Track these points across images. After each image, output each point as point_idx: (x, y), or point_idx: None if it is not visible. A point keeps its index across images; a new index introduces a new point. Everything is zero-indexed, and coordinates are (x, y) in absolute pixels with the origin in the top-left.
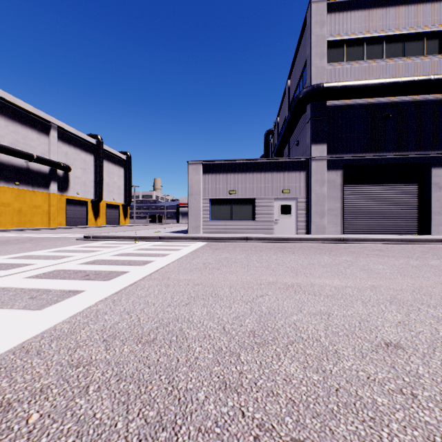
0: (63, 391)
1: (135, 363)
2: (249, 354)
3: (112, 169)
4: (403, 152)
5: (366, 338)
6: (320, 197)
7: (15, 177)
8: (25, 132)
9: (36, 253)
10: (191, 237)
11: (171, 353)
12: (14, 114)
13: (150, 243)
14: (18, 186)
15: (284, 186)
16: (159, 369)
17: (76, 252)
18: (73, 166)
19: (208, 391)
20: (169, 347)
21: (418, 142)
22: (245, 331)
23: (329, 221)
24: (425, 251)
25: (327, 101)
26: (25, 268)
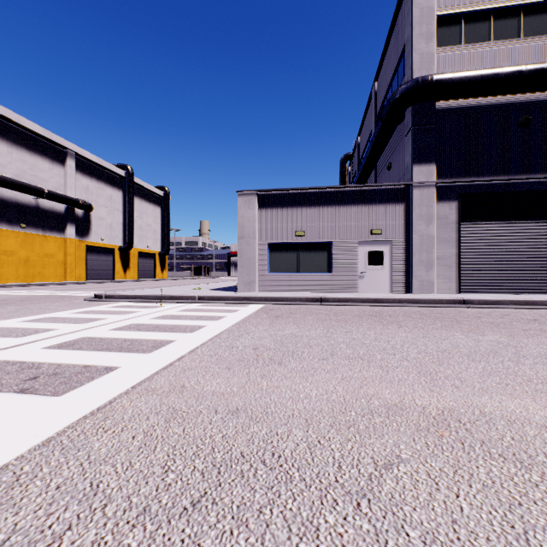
0: None
1: None
2: None
3: (146, 208)
4: None
5: None
6: (425, 239)
7: (21, 217)
8: (34, 161)
9: (3, 324)
10: (241, 297)
11: None
12: (19, 138)
13: (182, 306)
14: (25, 229)
15: (374, 225)
16: None
17: (63, 322)
18: (96, 204)
19: None
20: None
21: None
22: None
23: (439, 274)
24: None
25: (436, 102)
26: None
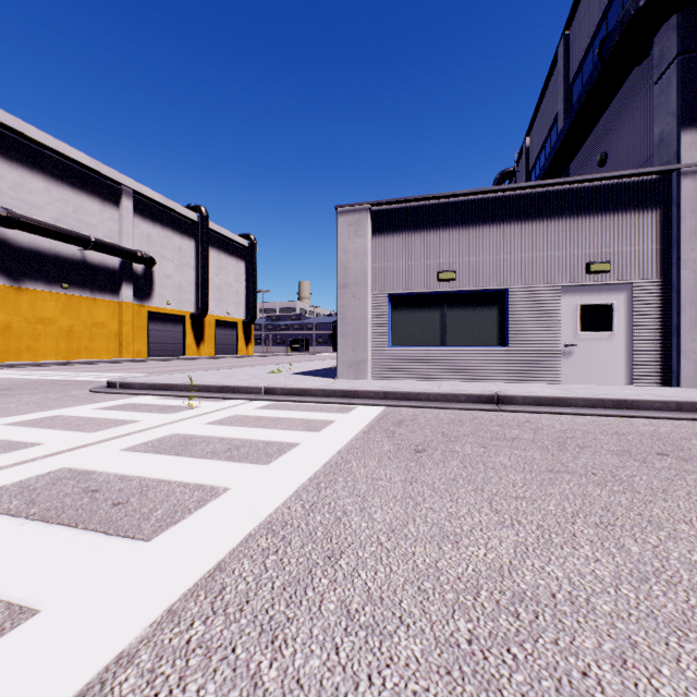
0: None
1: None
2: None
3: (226, 263)
4: None
5: None
6: None
7: (62, 275)
8: (80, 201)
9: None
10: (341, 390)
11: None
12: (60, 171)
13: (229, 408)
14: (68, 290)
15: (592, 255)
16: None
17: None
18: (160, 257)
19: None
20: None
21: None
22: None
23: None
24: None
25: None
26: None
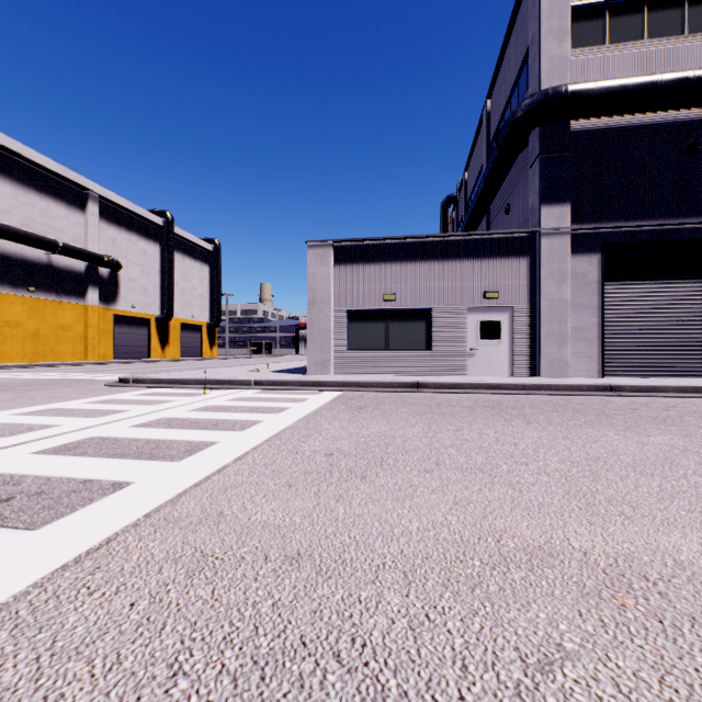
0: None
1: None
2: None
3: (191, 267)
4: None
5: None
6: (557, 305)
7: (28, 278)
8: (46, 206)
9: None
10: (312, 381)
11: None
12: (26, 176)
13: (233, 393)
14: (34, 293)
15: (488, 286)
16: None
17: (71, 415)
18: (126, 261)
19: None
20: None
21: None
22: None
23: (576, 351)
24: None
25: (571, 121)
26: None
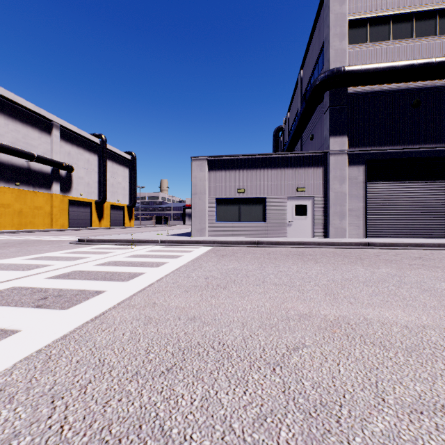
0: None
1: None
2: None
3: (117, 169)
4: (436, 145)
5: None
6: (339, 195)
7: (15, 177)
8: (26, 131)
9: (10, 261)
10: (195, 240)
11: None
12: (14, 113)
13: (148, 248)
14: (19, 186)
15: (299, 184)
16: None
17: (57, 259)
18: (76, 166)
19: None
20: None
21: None
22: None
23: (350, 223)
24: None
25: (348, 87)
26: None
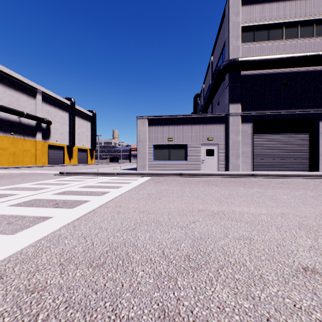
0: (14, 319)
1: (84, 288)
2: (185, 279)
3: (82, 123)
4: (298, 110)
5: (285, 263)
6: (235, 143)
7: (10, 128)
8: (18, 96)
9: (22, 186)
10: (139, 173)
11: (117, 278)
12: (9, 83)
13: (109, 177)
14: (13, 135)
15: (209, 135)
16: (104, 294)
17: (52, 184)
18: (53, 120)
19: (148, 321)
20: (115, 271)
21: (310, 102)
22: (181, 255)
23: (242, 161)
24: (316, 184)
25: (241, 71)
26: (10, 198)
